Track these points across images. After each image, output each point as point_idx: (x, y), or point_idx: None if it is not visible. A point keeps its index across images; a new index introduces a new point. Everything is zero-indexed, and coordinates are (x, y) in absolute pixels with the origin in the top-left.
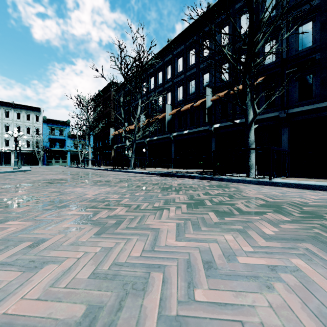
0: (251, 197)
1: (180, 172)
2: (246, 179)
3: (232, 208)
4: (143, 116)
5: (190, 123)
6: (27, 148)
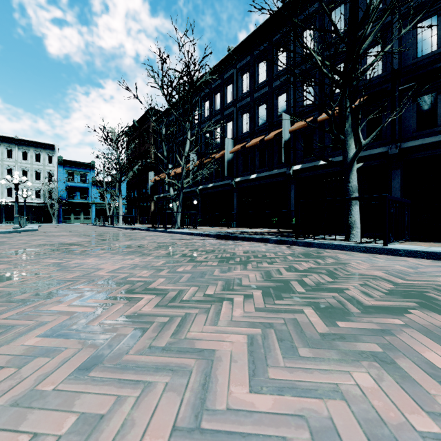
0: (366, 276)
1: (245, 233)
2: (347, 244)
3: (342, 298)
4: (194, 155)
5: (260, 164)
6: (36, 200)
